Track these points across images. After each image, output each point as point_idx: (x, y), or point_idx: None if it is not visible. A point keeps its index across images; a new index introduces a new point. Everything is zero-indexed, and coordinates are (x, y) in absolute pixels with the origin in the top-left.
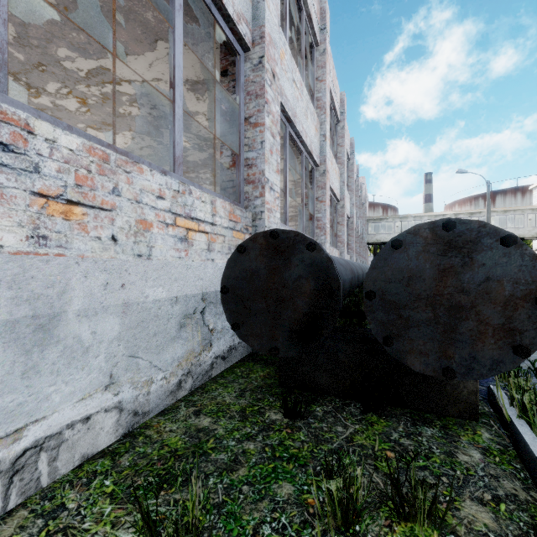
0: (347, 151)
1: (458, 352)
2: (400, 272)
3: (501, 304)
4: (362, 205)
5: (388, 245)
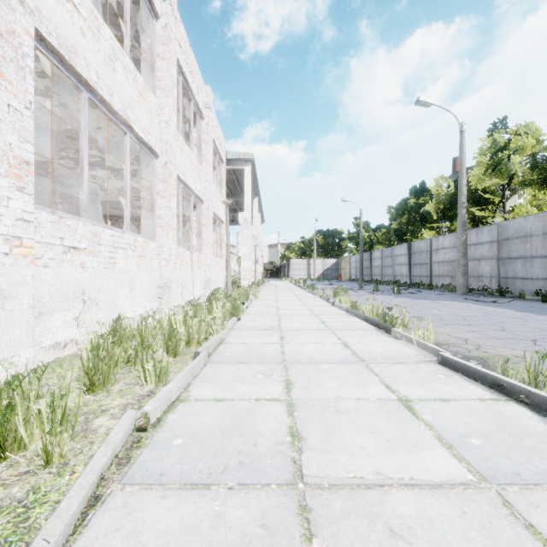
0: None
1: None
2: None
3: None
4: None
5: None
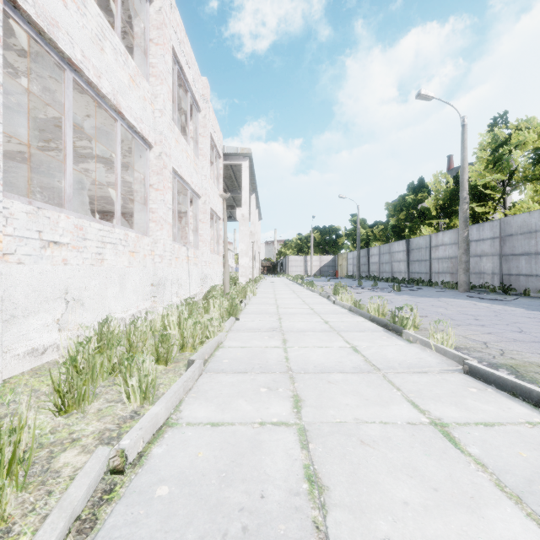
0: None
1: None
2: None
3: None
4: None
5: None
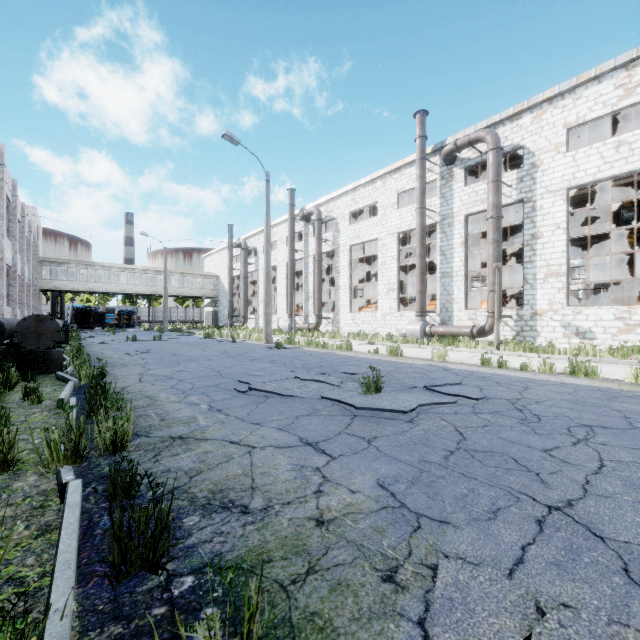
0: (8, 195)
1: (41, 343)
2: (26, 326)
3: (51, 332)
4: (33, 245)
5: (22, 319)
